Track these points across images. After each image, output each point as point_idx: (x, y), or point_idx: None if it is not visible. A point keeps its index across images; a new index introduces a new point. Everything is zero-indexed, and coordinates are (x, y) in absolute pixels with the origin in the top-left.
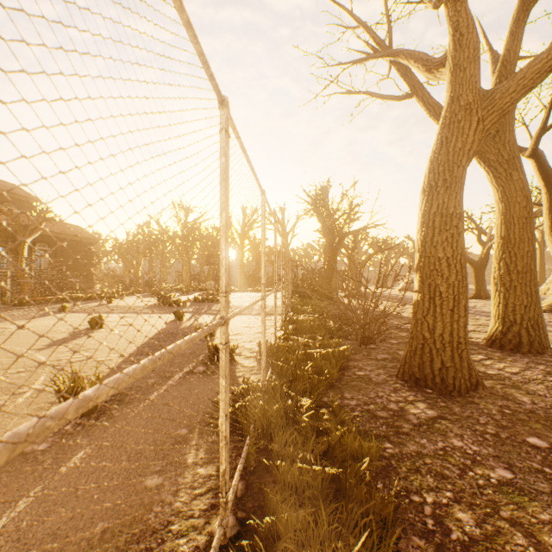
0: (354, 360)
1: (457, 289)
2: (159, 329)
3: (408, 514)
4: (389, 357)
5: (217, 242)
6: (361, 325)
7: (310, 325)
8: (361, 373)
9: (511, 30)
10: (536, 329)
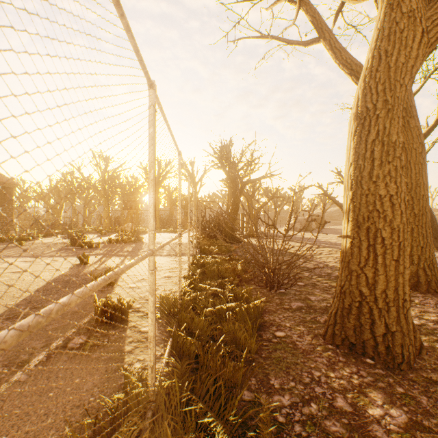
0: (269, 311)
1: (402, 234)
2: (54, 277)
3: None
4: (303, 305)
5: (136, 190)
6: (271, 269)
7: (218, 269)
8: (281, 333)
9: None
10: (432, 268)
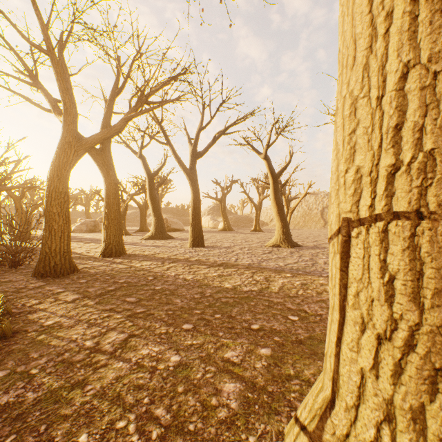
0: (4, 275)
1: (64, 227)
2: None
3: (11, 307)
4: (33, 270)
5: None
6: (13, 254)
7: None
8: (7, 279)
9: (108, 103)
10: (120, 245)
